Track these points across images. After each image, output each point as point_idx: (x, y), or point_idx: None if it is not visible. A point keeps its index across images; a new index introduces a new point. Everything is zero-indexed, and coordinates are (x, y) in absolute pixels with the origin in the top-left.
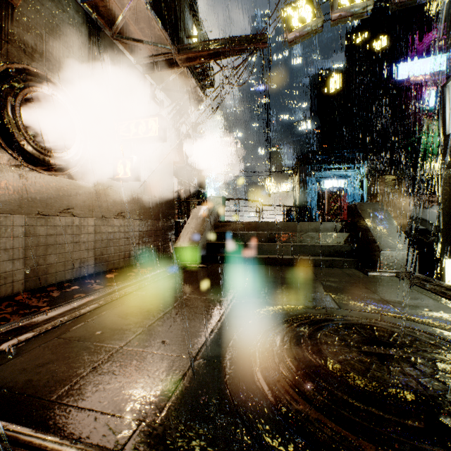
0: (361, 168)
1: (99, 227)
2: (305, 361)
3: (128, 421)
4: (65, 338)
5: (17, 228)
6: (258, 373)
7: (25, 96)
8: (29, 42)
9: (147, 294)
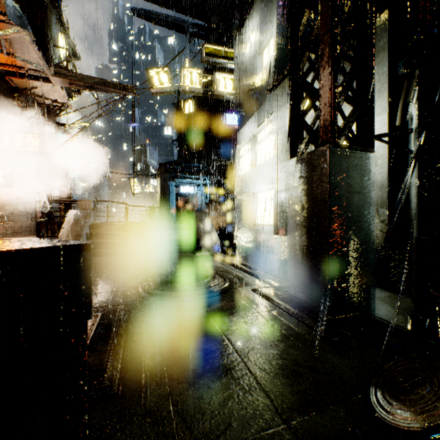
0: (206, 180)
1: None
2: (159, 282)
3: (98, 304)
4: None
5: None
6: (142, 289)
7: None
8: None
9: None
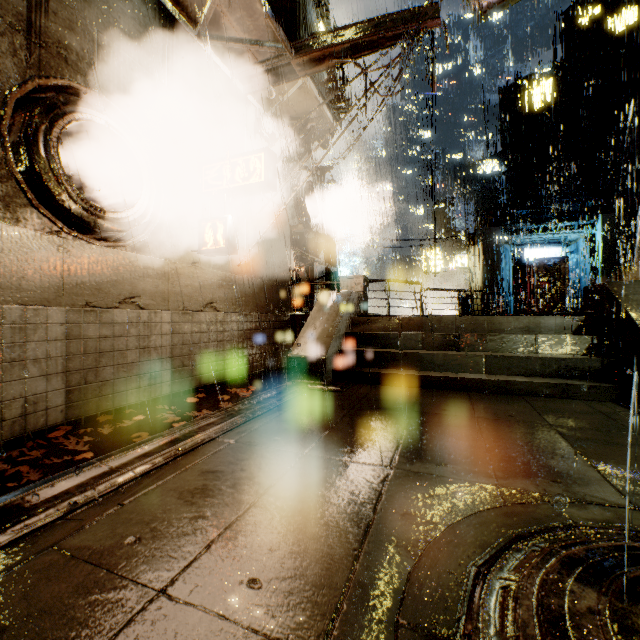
0: (590, 227)
1: (179, 324)
2: None
3: None
4: (66, 550)
5: (53, 327)
6: None
7: (65, 126)
8: (74, 46)
9: (238, 443)
